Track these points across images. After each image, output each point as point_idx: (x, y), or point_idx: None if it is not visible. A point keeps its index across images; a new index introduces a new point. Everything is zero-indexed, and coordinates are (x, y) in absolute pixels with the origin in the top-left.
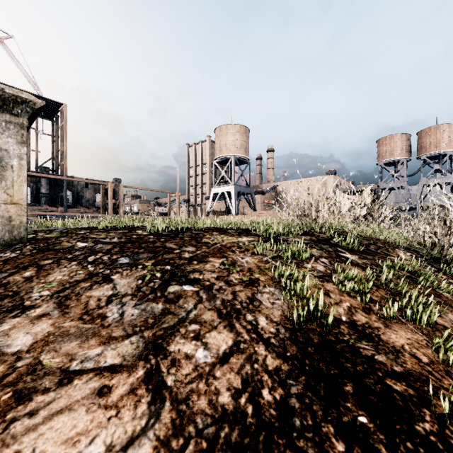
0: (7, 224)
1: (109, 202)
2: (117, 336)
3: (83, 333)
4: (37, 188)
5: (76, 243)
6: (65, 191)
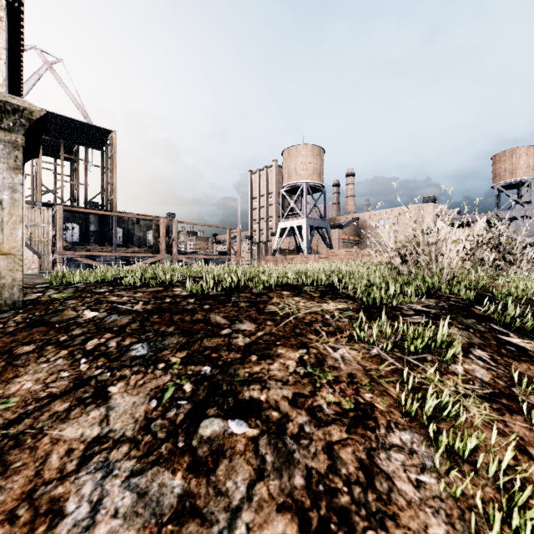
0: None
1: (161, 241)
2: None
3: None
4: (86, 226)
5: (83, 312)
6: (115, 228)
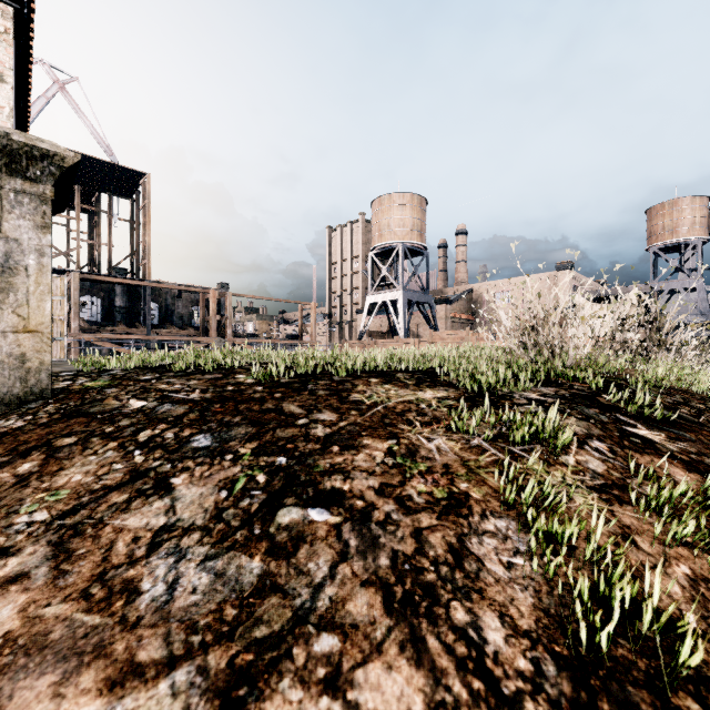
0: (18, 366)
1: (211, 320)
2: (145, 662)
3: (77, 643)
4: (110, 300)
5: (128, 402)
6: (149, 303)
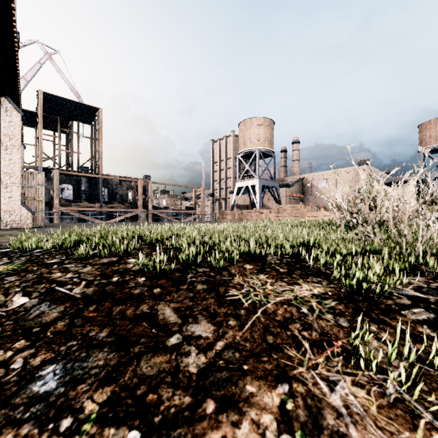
0: None
1: (139, 198)
2: None
3: None
4: (78, 186)
5: (12, 297)
6: (101, 188)
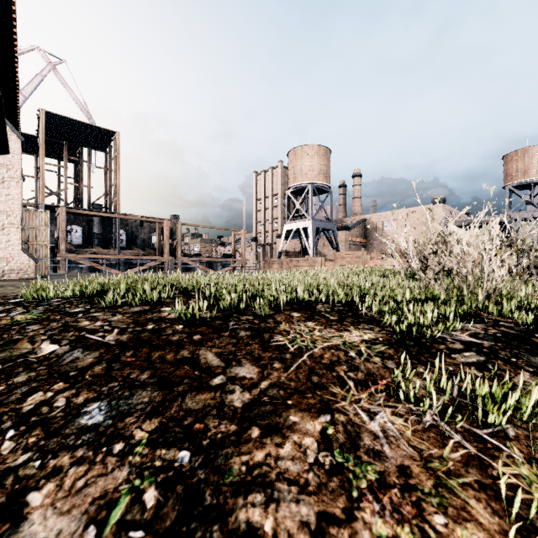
0: None
1: (165, 243)
2: None
3: None
4: (89, 228)
5: (40, 345)
6: (118, 231)
